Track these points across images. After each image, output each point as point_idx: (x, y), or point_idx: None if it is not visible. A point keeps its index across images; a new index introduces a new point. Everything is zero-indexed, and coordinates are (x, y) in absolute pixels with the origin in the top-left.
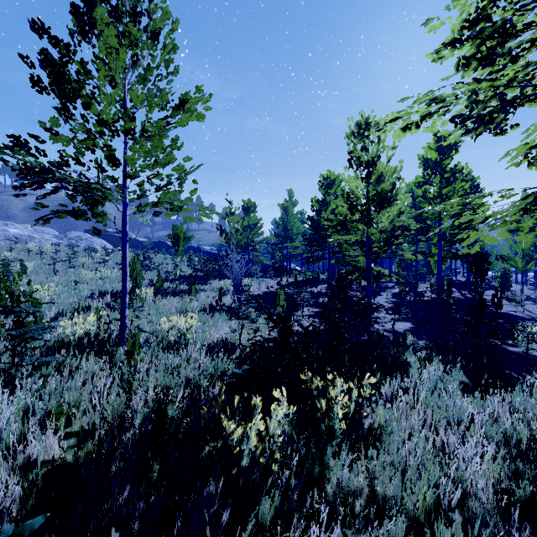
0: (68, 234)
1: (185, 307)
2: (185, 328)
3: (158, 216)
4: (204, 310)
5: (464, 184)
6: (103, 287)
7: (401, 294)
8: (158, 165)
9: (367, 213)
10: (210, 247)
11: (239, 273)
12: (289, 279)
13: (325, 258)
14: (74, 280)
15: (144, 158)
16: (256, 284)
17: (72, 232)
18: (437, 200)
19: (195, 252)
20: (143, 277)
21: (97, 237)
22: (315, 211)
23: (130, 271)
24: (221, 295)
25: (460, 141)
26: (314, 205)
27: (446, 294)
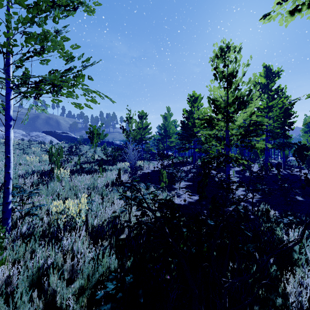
0: (30, 133)
1: (92, 183)
2: (77, 209)
3: (38, 98)
4: (107, 185)
5: (283, 99)
6: (38, 168)
7: (242, 171)
8: (31, 38)
9: (229, 112)
10: (119, 142)
11: (134, 158)
12: (167, 162)
13: (191, 147)
14: (19, 163)
15: (7, 21)
16: (147, 164)
17: (33, 132)
18: (266, 109)
19: (110, 145)
20: (70, 160)
21: (49, 136)
22: (185, 117)
23: (49, 156)
24: (120, 174)
25: (281, 70)
26: (184, 113)
27: (270, 171)
